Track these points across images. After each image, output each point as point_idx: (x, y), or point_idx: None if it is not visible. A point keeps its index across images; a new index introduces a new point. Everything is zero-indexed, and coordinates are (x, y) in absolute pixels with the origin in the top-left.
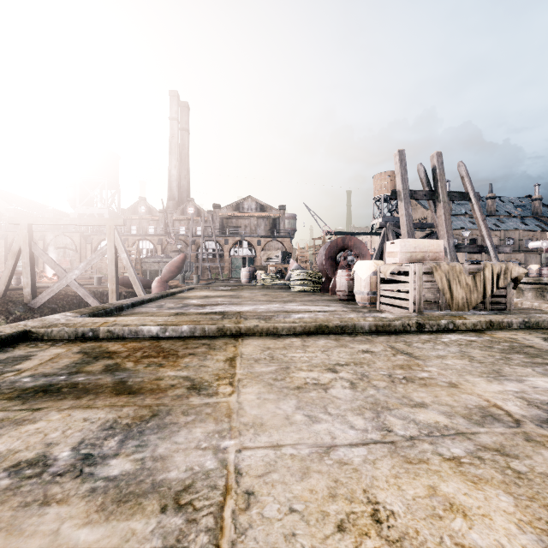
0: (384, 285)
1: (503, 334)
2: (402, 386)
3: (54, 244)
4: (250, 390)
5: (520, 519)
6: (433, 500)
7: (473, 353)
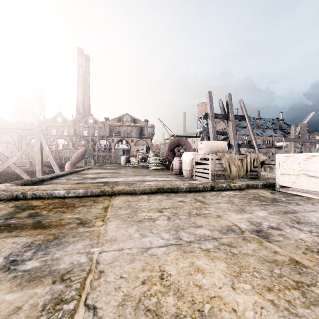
0: (197, 166)
1: (253, 190)
2: (194, 218)
3: None
4: (113, 223)
5: (226, 272)
6: (191, 268)
7: (235, 200)
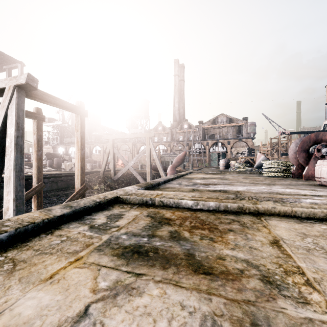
0: None
1: None
2: None
3: (121, 149)
4: None
5: None
6: None
7: None
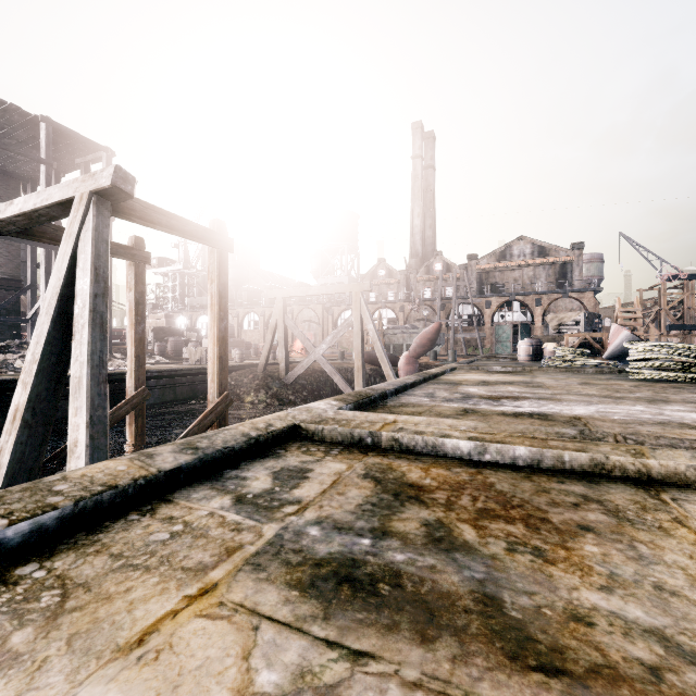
0: None
1: None
2: None
3: (300, 318)
4: None
5: None
6: None
7: None
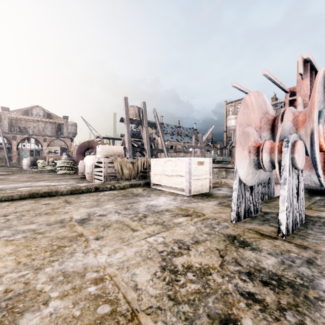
0: (95, 169)
1: (132, 189)
2: (38, 217)
3: None
4: None
5: (7, 252)
6: None
7: (103, 198)
